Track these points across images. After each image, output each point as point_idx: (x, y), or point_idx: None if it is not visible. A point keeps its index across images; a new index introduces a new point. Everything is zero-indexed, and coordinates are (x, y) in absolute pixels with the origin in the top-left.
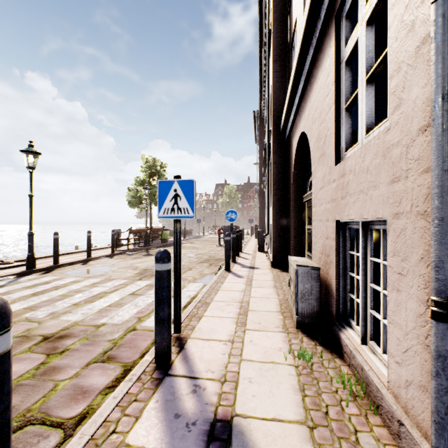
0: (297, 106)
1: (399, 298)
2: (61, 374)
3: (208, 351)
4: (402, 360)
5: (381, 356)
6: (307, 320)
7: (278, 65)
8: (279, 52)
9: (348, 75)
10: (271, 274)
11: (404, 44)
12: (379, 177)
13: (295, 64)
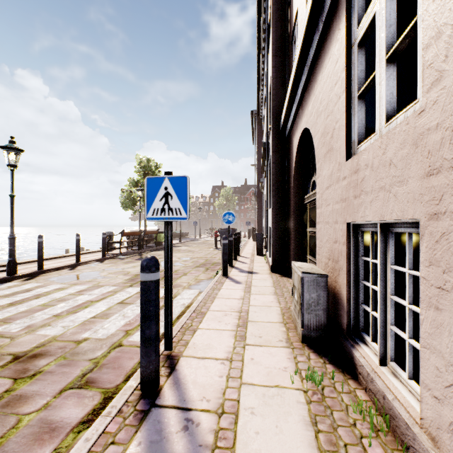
0: (298, 100)
1: (439, 318)
2: (27, 405)
3: (203, 373)
4: (443, 396)
5: (406, 382)
6: (314, 333)
7: (278, 60)
8: (279, 46)
9: (362, 59)
10: (270, 280)
11: (447, 1)
12: (408, 170)
13: (297, 53)
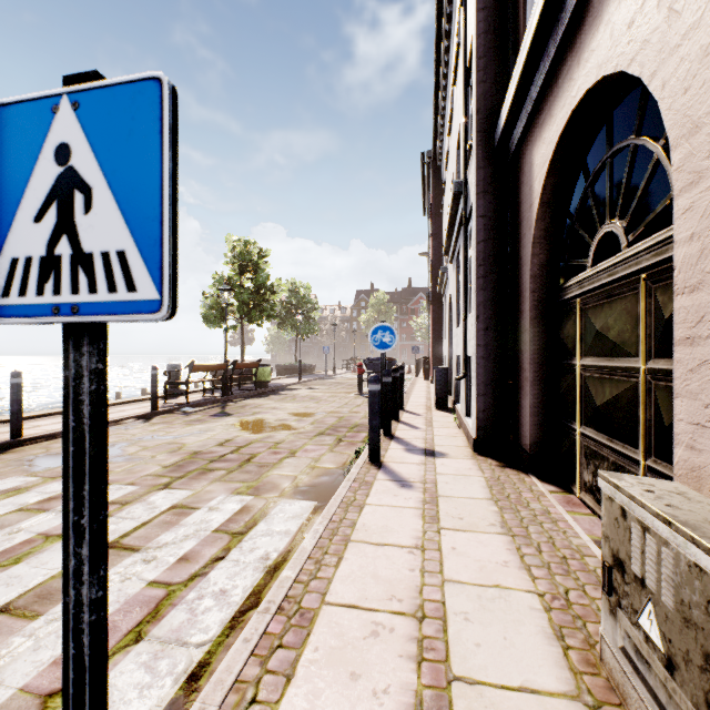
0: (566, 25)
1: None
2: None
3: None
4: None
5: None
6: None
7: None
8: None
9: None
10: (479, 476)
11: None
12: None
13: None
